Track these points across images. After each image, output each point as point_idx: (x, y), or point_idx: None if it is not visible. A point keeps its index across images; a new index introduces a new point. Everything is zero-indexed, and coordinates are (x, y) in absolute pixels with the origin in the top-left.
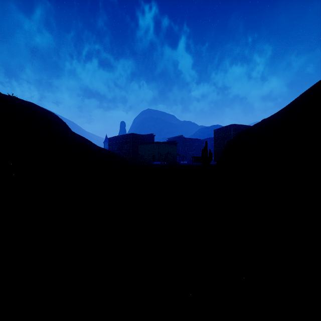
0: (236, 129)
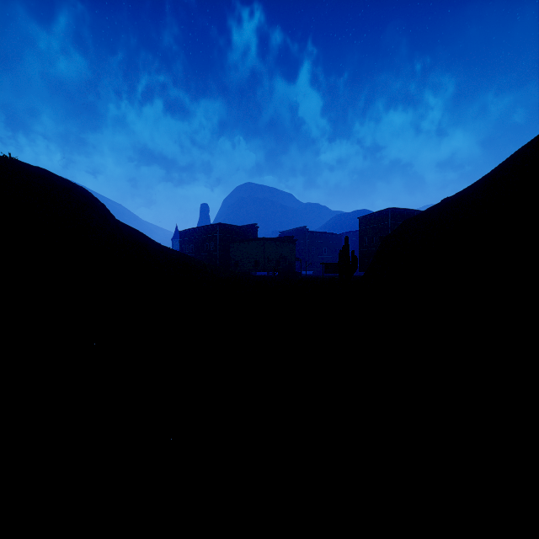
0: (397, 216)
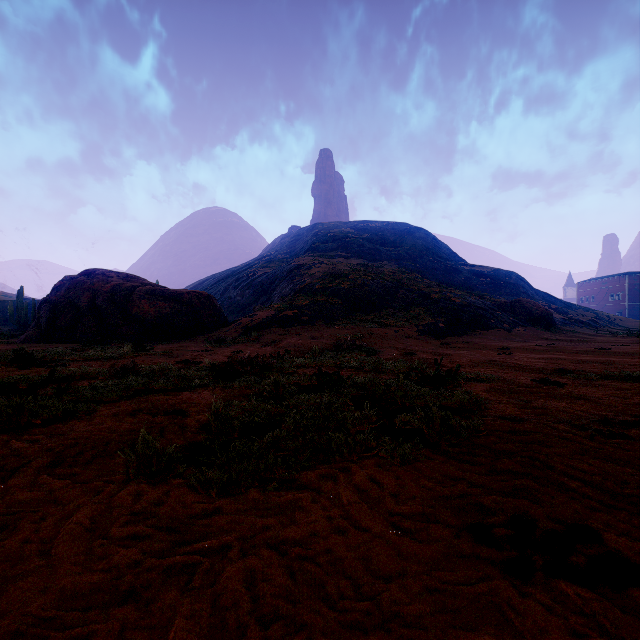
0: None
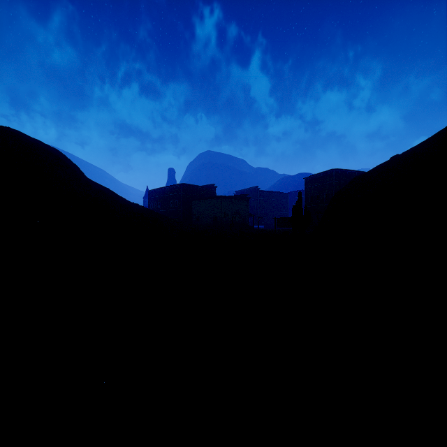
0: (340, 175)
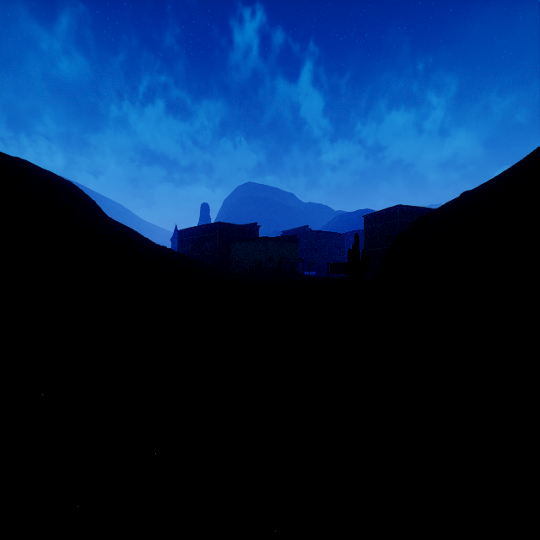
0: (405, 213)
